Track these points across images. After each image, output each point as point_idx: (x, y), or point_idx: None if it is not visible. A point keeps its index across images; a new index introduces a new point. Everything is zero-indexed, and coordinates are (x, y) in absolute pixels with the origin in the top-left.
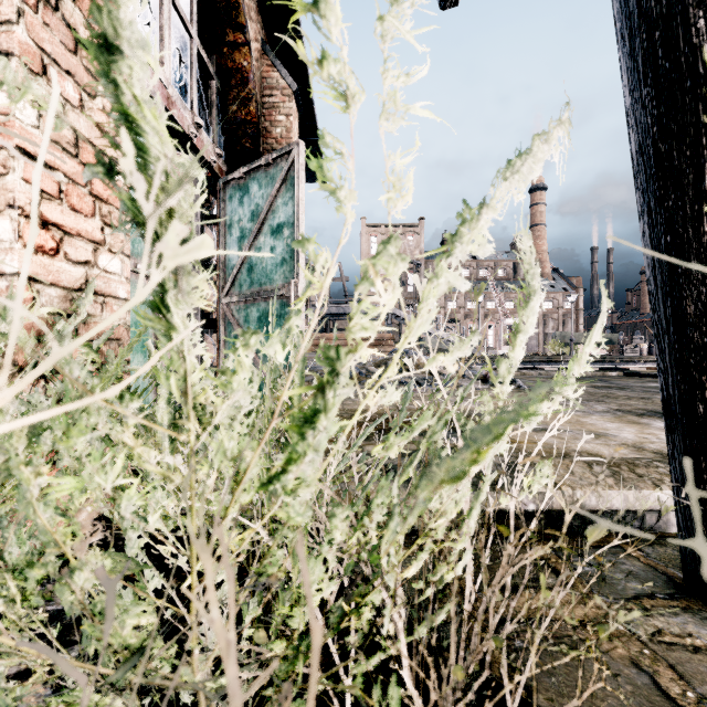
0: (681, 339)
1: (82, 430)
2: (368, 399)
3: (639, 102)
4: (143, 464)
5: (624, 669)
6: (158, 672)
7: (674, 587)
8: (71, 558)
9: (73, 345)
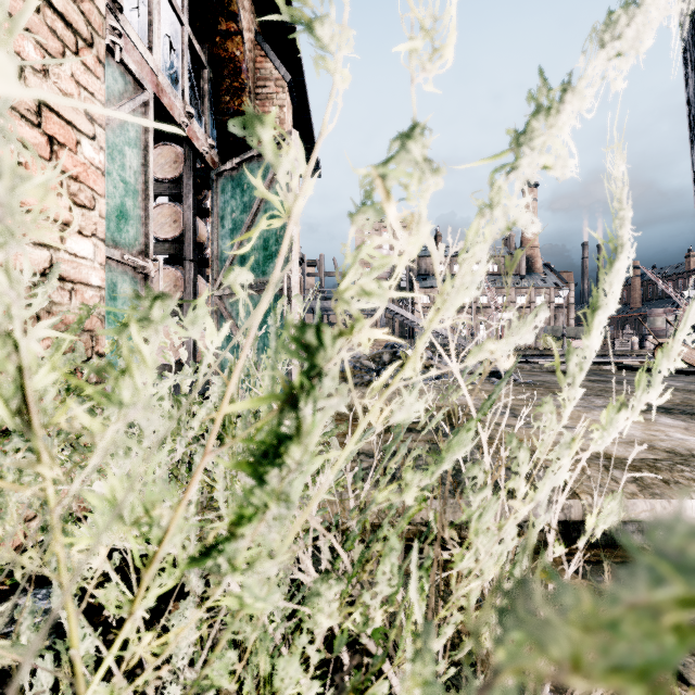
0: None
1: None
2: (371, 415)
3: None
4: None
5: None
6: None
7: None
8: None
9: None
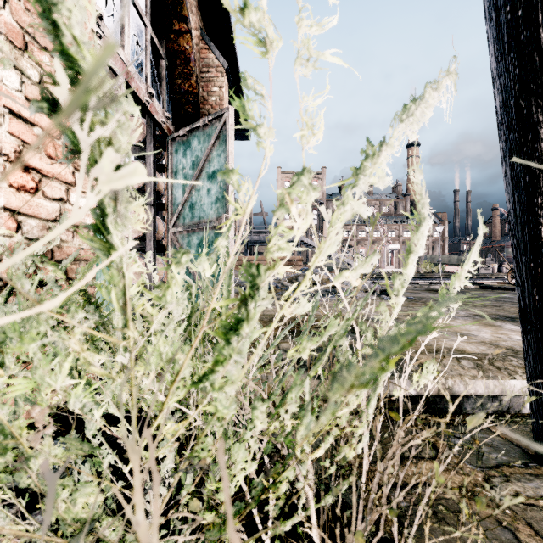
0: (536, 259)
1: (32, 337)
2: (284, 309)
3: (503, 66)
4: (88, 367)
5: (491, 527)
6: (106, 540)
7: (527, 457)
8: (26, 448)
9: (10, 261)
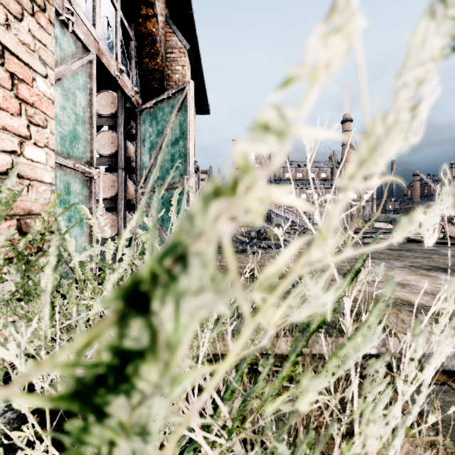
0: None
1: None
2: (262, 313)
3: None
4: None
5: None
6: None
7: None
8: None
9: None
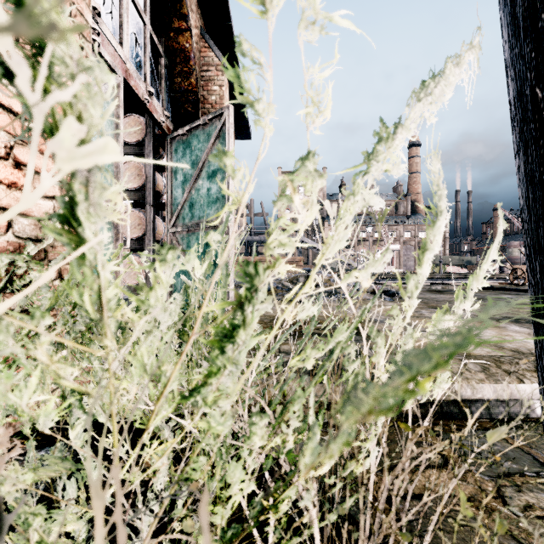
0: None
1: None
2: (286, 314)
3: (518, 53)
4: (59, 381)
5: (504, 542)
6: None
7: (539, 465)
8: None
9: None
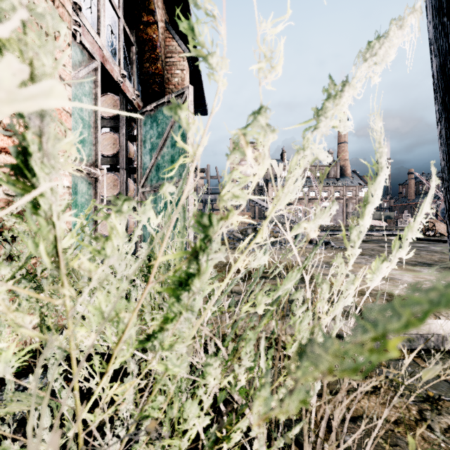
0: None
1: None
2: (238, 263)
3: (441, 32)
4: (17, 329)
5: None
6: None
7: None
8: None
9: None
